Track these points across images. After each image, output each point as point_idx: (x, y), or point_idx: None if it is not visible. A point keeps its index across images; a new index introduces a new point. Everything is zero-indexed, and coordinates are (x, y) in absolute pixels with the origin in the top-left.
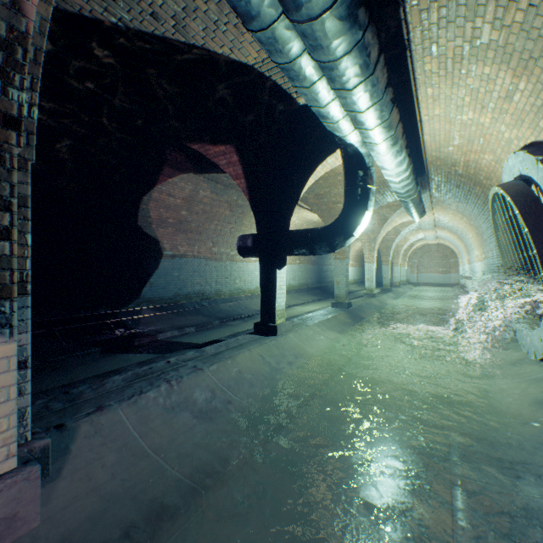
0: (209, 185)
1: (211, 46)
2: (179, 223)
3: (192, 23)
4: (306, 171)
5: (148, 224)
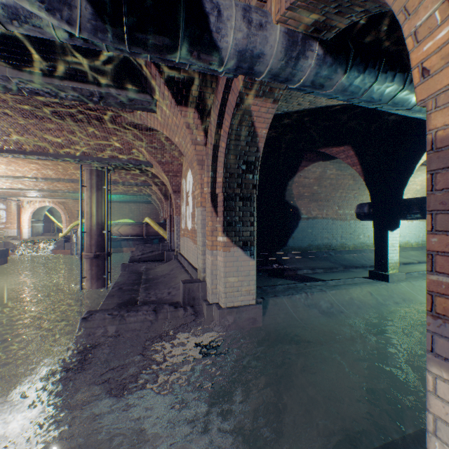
0: (333, 166)
1: (330, 104)
2: (311, 195)
3: (318, 100)
4: (418, 150)
5: (290, 198)
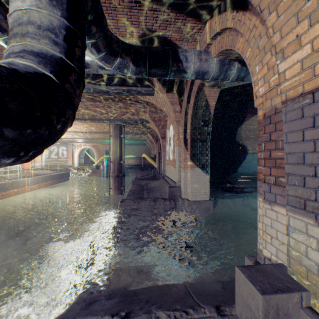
0: None
1: None
2: (255, 137)
3: None
4: None
5: (240, 139)
